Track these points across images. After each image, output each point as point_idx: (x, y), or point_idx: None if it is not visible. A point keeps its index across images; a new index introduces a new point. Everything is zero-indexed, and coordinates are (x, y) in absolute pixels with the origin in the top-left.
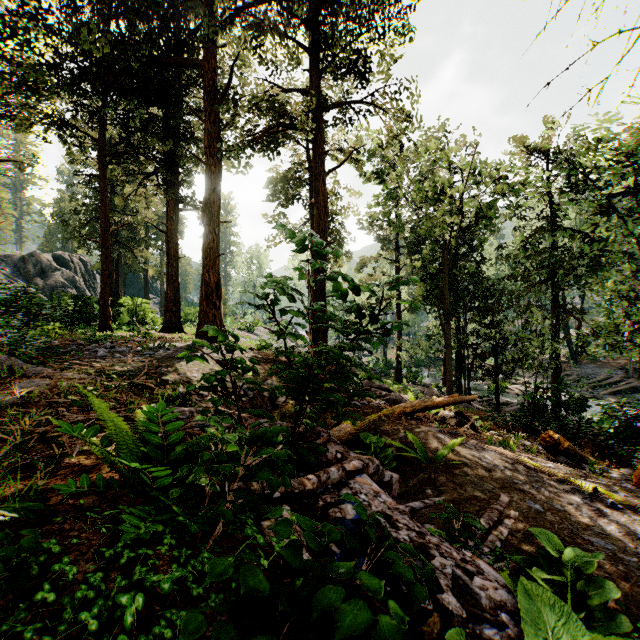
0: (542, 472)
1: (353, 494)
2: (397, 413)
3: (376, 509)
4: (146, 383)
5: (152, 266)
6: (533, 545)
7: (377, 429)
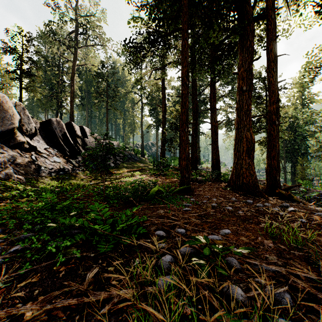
0: None
1: None
2: None
3: None
4: None
5: None
6: None
7: None
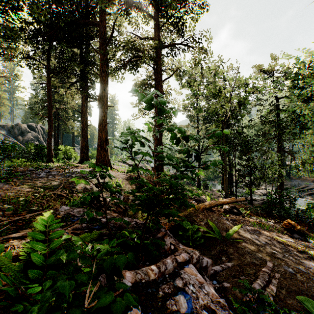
0: (287, 245)
1: (184, 285)
2: (201, 208)
3: (202, 302)
4: (61, 193)
5: (76, 130)
6: (294, 299)
7: (191, 218)
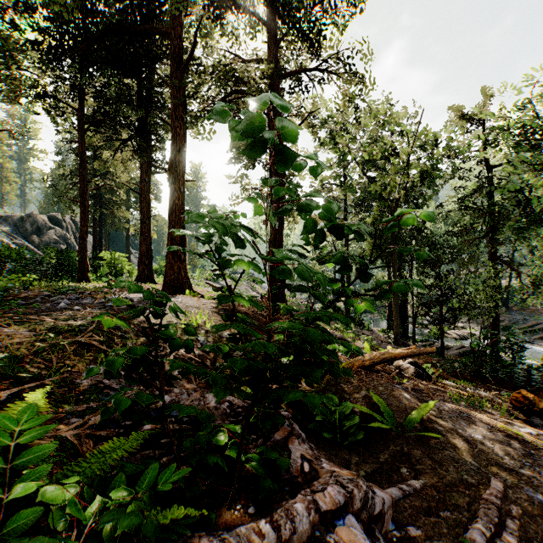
0: (525, 442)
1: None
2: (356, 366)
3: None
4: (90, 341)
5: (133, 225)
6: None
7: (337, 386)
